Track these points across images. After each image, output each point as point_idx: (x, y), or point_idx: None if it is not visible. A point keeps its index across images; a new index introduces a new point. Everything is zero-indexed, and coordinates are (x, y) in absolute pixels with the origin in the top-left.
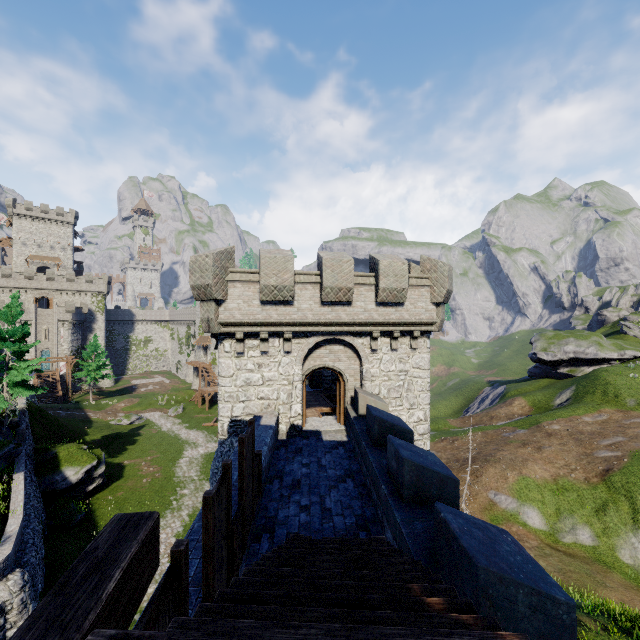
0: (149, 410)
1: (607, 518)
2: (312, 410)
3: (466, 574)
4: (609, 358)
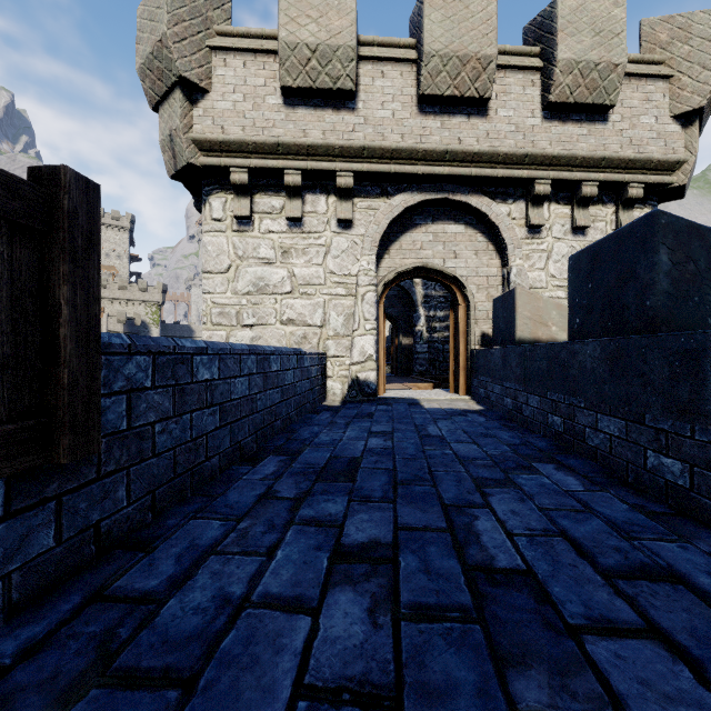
0: None
1: None
2: (397, 384)
3: None
4: None
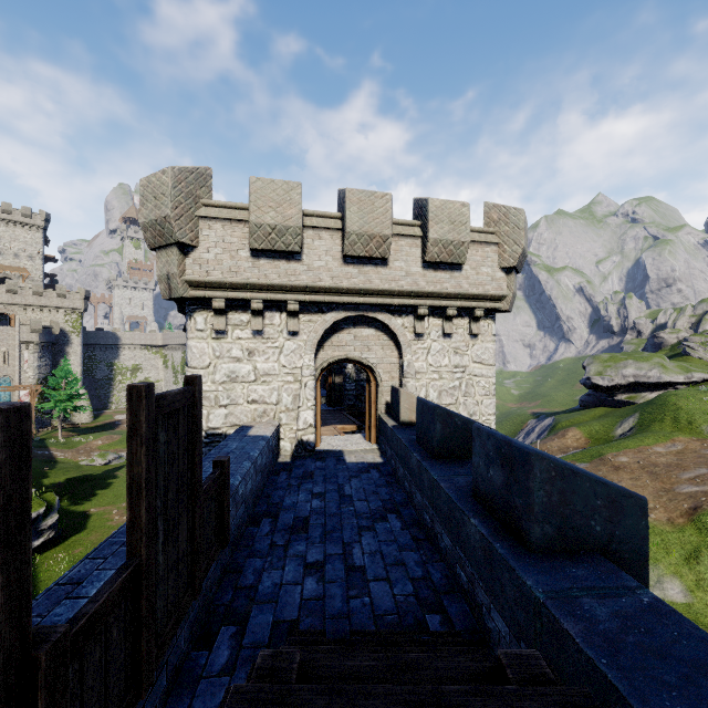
0: None
1: (701, 567)
2: (330, 428)
3: None
4: (675, 382)
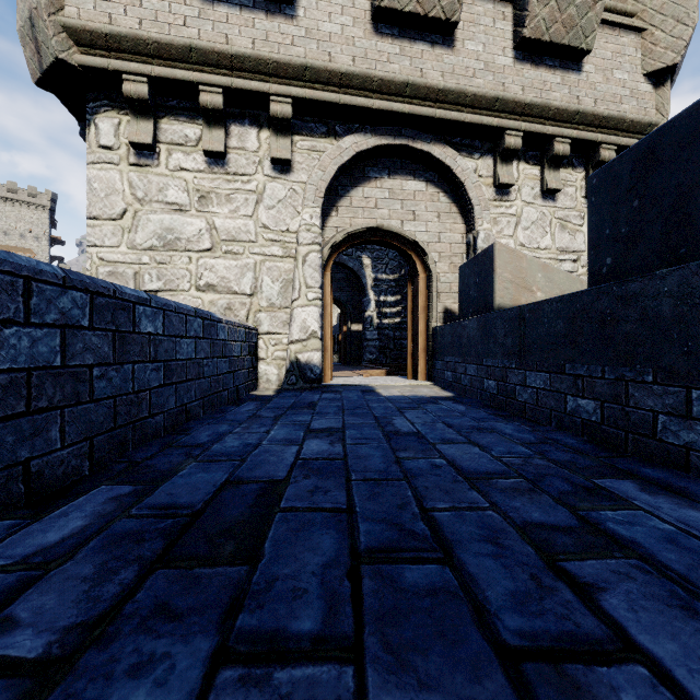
0: None
1: None
2: (346, 372)
3: None
4: None
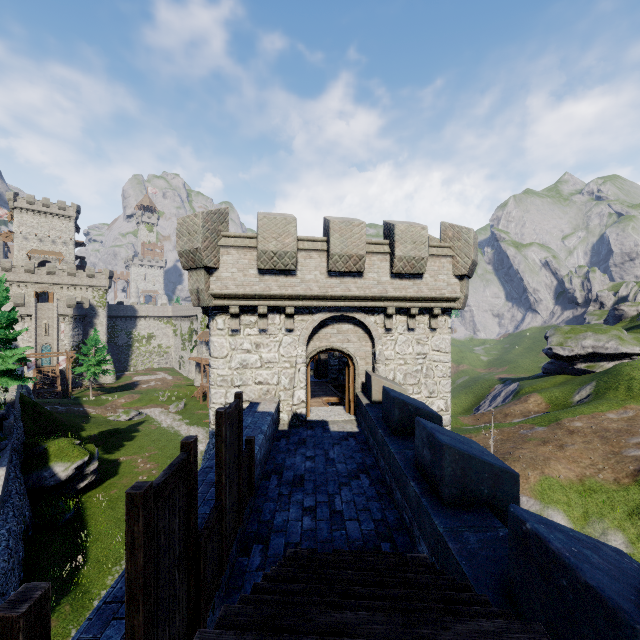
0: (149, 406)
1: None
2: (317, 400)
3: (599, 637)
4: (631, 353)
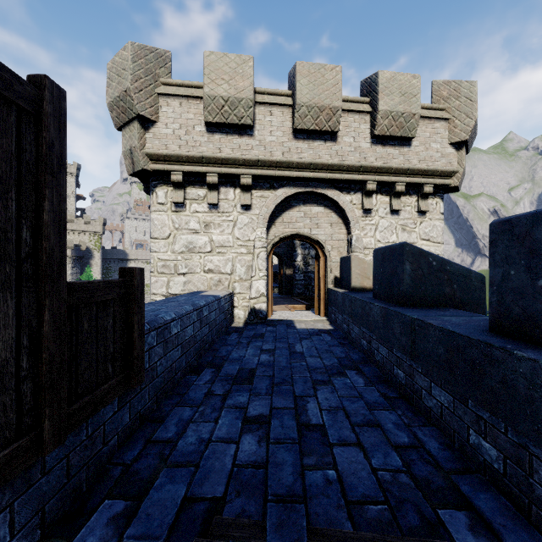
0: None
1: None
2: (281, 306)
3: None
4: None
